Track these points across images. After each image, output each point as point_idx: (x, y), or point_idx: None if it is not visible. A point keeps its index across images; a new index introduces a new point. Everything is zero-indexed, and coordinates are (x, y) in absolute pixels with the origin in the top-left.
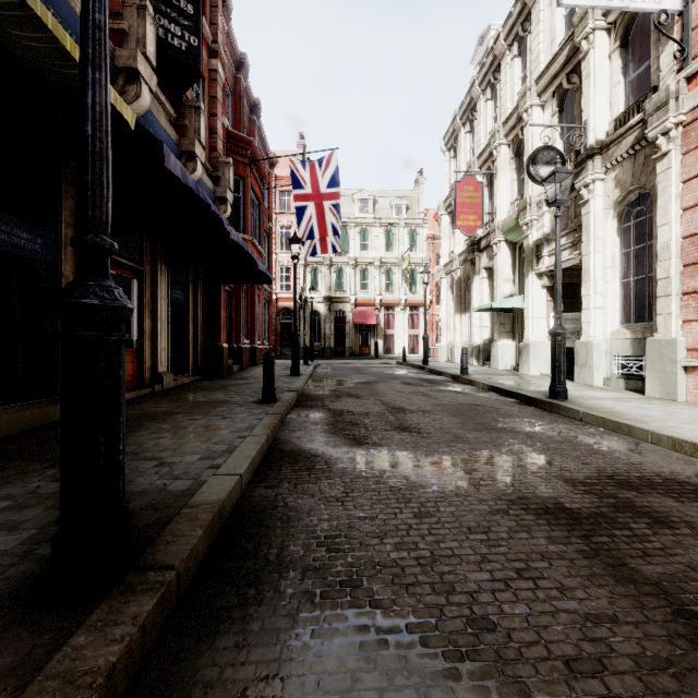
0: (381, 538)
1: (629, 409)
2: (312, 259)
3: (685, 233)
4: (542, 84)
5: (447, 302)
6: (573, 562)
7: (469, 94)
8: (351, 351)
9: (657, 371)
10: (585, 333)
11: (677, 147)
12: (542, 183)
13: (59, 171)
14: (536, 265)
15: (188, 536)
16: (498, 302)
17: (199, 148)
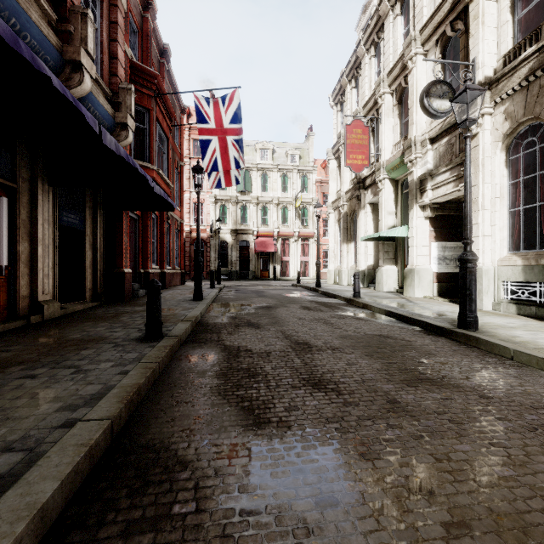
0: None
1: None
2: (221, 197)
3: None
4: (426, 33)
5: (335, 233)
6: None
7: (355, 53)
8: (254, 274)
9: None
10: None
11: None
12: (435, 116)
13: None
14: (419, 198)
15: None
16: (386, 232)
17: (86, 59)
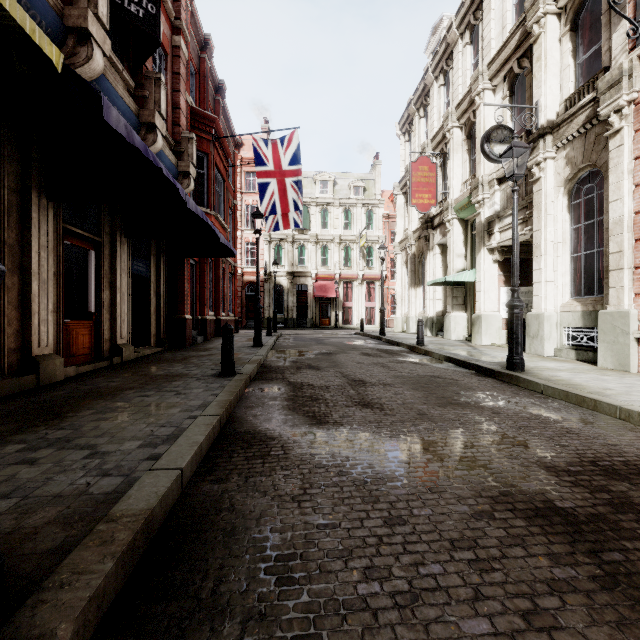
0: (345, 559)
1: (588, 381)
2: (276, 235)
3: (638, 208)
4: (494, 69)
5: (402, 276)
6: (590, 596)
7: (423, 81)
8: (312, 322)
9: (609, 342)
10: (536, 305)
11: (630, 124)
12: (496, 161)
13: (1, 133)
14: (487, 241)
15: (92, 572)
16: (452, 276)
17: (159, 120)
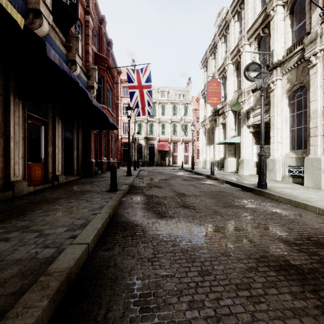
0: (178, 296)
1: (300, 194)
2: (138, 119)
3: None
4: (250, 33)
5: (203, 140)
6: (316, 318)
7: (213, 40)
8: (157, 163)
9: (310, 174)
10: (272, 154)
11: (321, 61)
12: (251, 80)
13: None
14: (246, 122)
15: (35, 307)
16: (228, 139)
17: (78, 58)
